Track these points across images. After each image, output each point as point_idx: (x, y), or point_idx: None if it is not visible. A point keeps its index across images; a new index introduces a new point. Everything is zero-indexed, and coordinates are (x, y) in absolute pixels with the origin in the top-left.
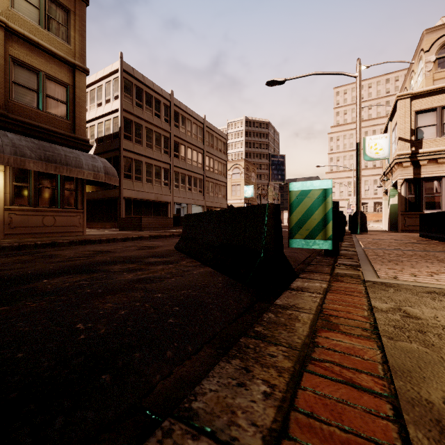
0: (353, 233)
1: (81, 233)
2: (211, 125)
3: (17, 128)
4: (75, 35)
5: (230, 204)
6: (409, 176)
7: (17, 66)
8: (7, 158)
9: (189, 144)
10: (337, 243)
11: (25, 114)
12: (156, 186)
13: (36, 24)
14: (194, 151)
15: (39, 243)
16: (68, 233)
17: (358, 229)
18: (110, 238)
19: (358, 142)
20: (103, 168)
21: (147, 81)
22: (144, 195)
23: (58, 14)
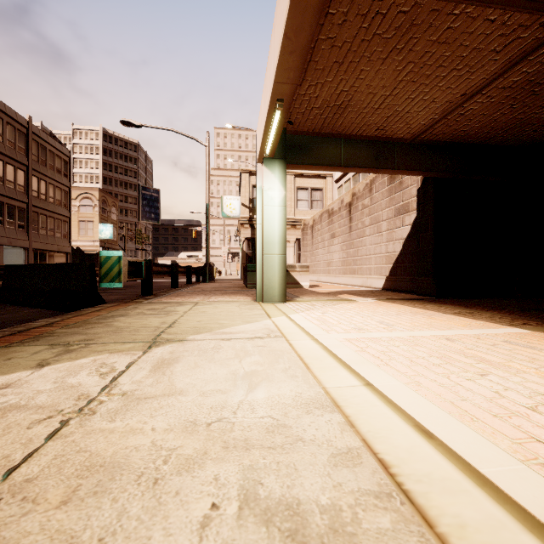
0: (203, 282)
1: None
2: (43, 133)
3: None
4: None
5: (77, 247)
6: (248, 235)
7: None
8: None
9: None
10: (150, 287)
11: None
12: None
13: None
14: (9, 166)
15: None
16: None
17: (207, 278)
18: None
19: (208, 203)
20: None
21: None
22: None
23: None
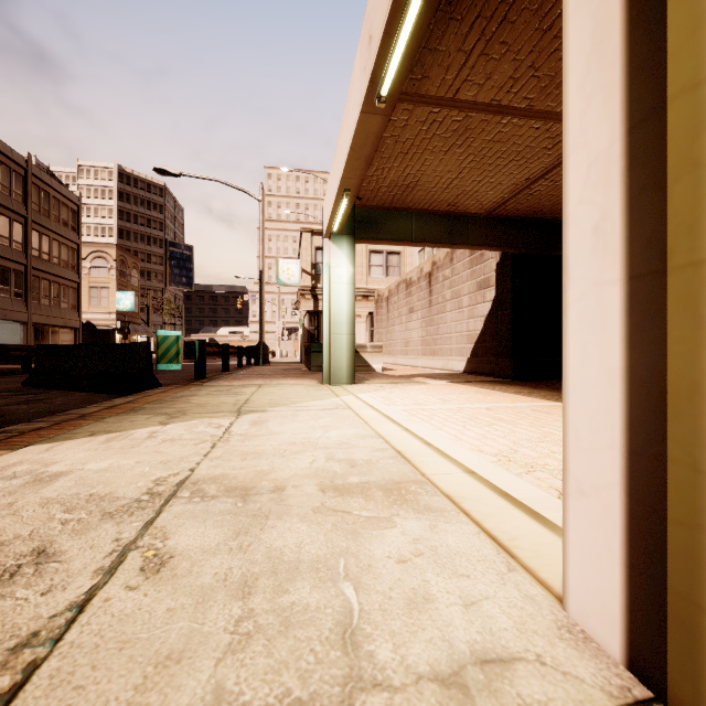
0: (256, 365)
1: None
2: (45, 174)
3: None
4: None
5: (87, 321)
6: (310, 308)
7: None
8: None
9: None
10: (204, 369)
11: None
12: None
13: None
14: (2, 218)
15: None
16: None
17: (261, 361)
18: None
19: (261, 269)
20: None
21: None
22: None
23: None
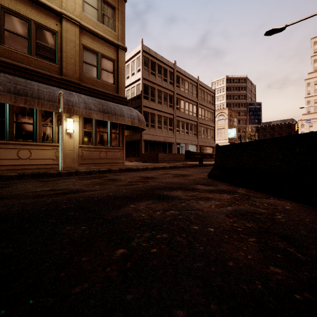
0: None
1: (121, 163)
2: (203, 83)
3: (86, 92)
4: (118, 25)
5: (216, 144)
6: None
7: (86, 51)
8: (81, 111)
9: (187, 99)
10: None
11: (90, 82)
12: (164, 131)
13: (96, 21)
14: (190, 104)
15: (101, 170)
16: (114, 163)
17: None
18: (144, 167)
19: None
20: (136, 116)
21: (158, 56)
22: (156, 138)
23: (108, 12)
